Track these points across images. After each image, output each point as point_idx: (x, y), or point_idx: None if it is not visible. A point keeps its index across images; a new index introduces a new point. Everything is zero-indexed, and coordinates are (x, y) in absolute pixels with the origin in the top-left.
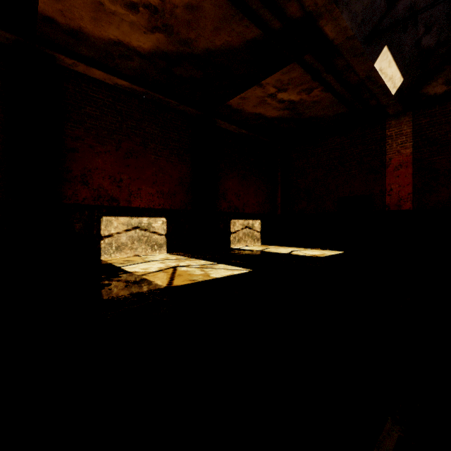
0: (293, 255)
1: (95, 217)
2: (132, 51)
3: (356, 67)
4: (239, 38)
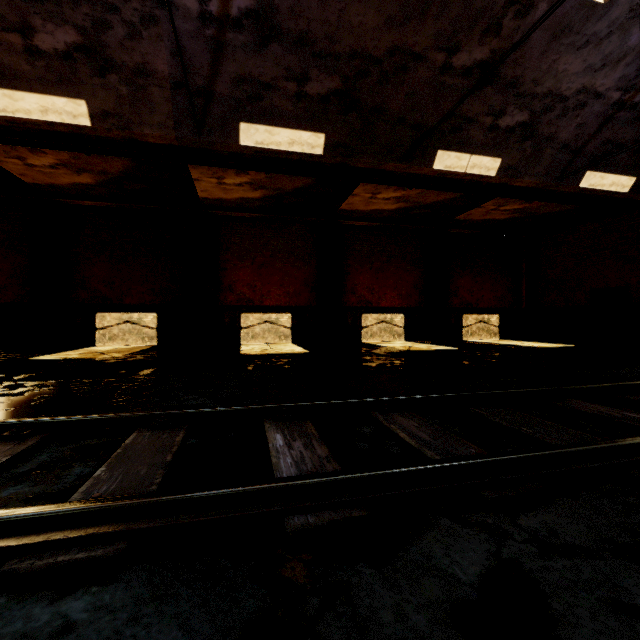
0: (513, 345)
1: (358, 314)
2: (383, 211)
3: (562, 190)
4: (454, 195)
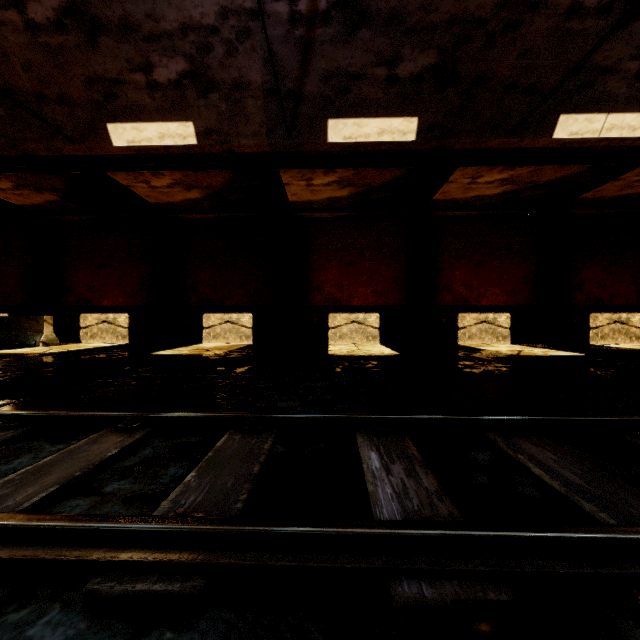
0: None
1: (454, 314)
2: (485, 197)
3: None
4: (580, 168)
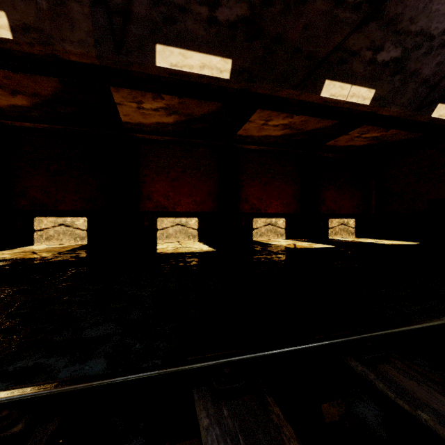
0: (373, 243)
1: (250, 219)
2: (271, 136)
3: (417, 119)
4: (330, 123)
